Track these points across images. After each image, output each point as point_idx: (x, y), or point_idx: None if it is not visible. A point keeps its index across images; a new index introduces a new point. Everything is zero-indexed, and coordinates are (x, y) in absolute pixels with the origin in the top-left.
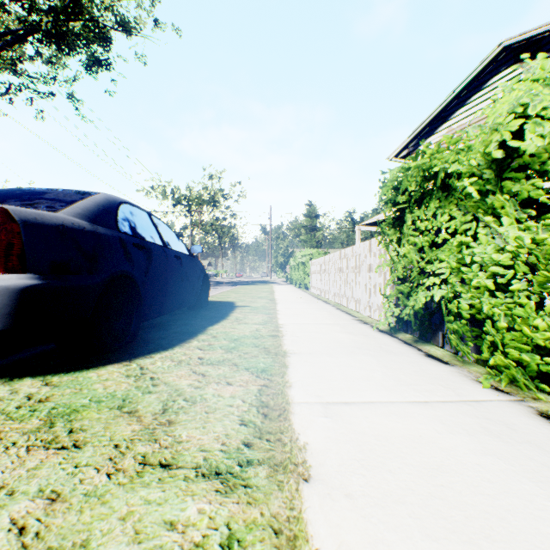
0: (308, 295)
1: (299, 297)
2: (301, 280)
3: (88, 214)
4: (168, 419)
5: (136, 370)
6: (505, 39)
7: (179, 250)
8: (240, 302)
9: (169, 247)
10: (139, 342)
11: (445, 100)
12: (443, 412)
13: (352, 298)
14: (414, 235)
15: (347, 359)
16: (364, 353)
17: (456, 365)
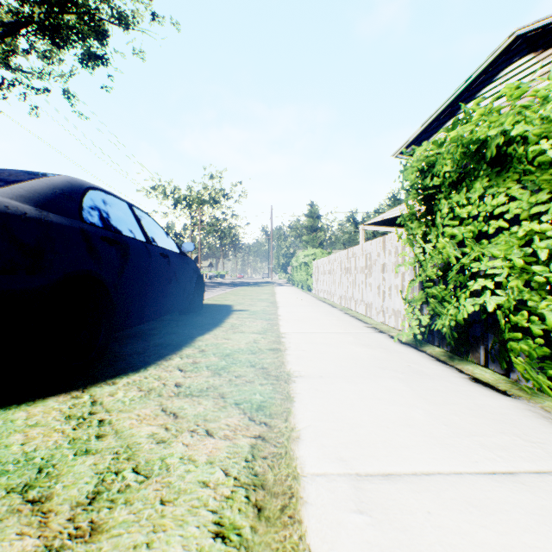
0: (312, 297)
1: (302, 300)
2: (303, 281)
3: (37, 197)
4: (93, 521)
5: (84, 407)
6: (519, 28)
7: (167, 247)
8: (238, 306)
9: (154, 244)
10: (107, 359)
11: (454, 93)
12: (551, 499)
13: (362, 301)
14: (450, 226)
15: (371, 386)
16: (391, 376)
17: (521, 397)
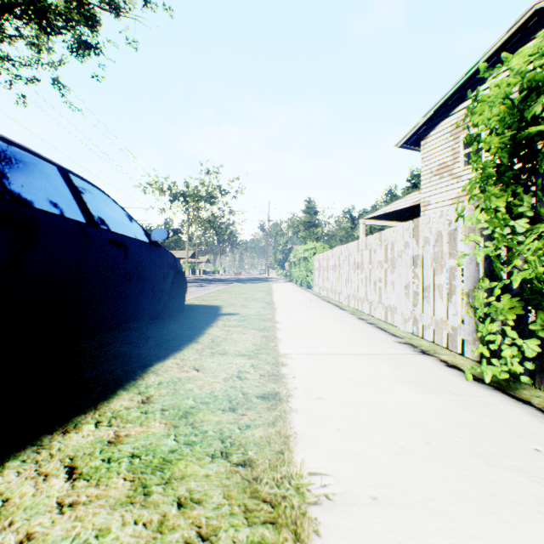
0: (313, 295)
1: (303, 299)
2: (303, 278)
3: None
4: None
5: None
6: (538, 1)
7: (127, 234)
8: (228, 307)
9: (102, 227)
10: None
11: (463, 76)
12: None
13: (380, 304)
14: None
15: None
16: (536, 502)
17: None
